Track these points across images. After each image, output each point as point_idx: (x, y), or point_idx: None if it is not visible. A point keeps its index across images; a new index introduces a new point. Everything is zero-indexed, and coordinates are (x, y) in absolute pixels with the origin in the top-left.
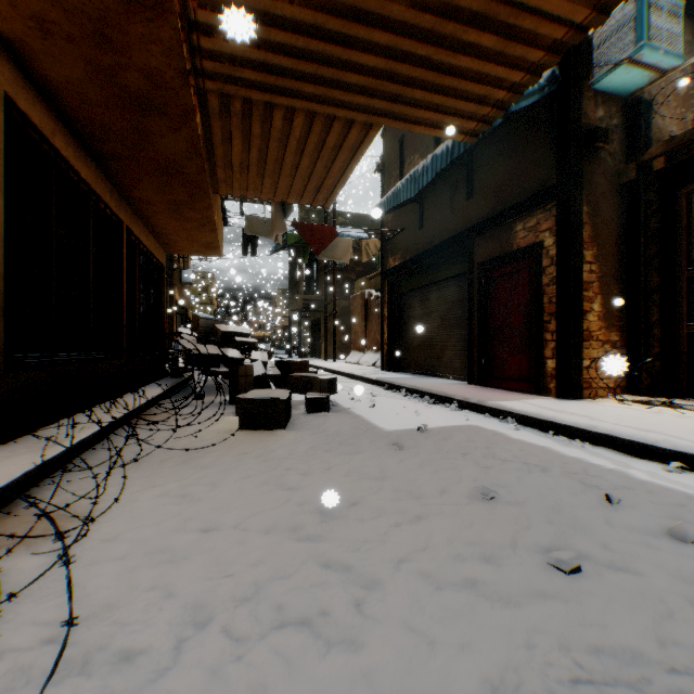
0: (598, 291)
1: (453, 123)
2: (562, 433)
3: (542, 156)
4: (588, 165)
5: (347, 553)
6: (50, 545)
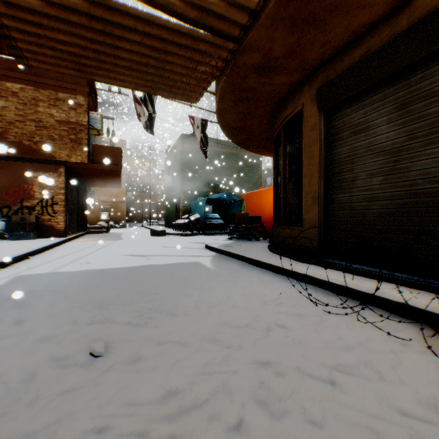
0: None
1: None
2: None
3: None
4: None
5: (230, 351)
6: (417, 345)
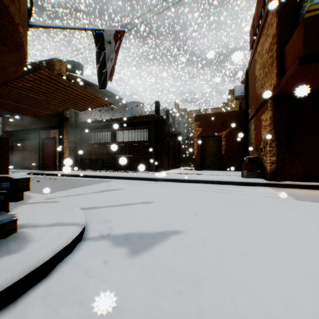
0: (68, 148)
1: (30, 115)
2: (54, 175)
3: (57, 118)
4: (66, 123)
5: None
6: None
